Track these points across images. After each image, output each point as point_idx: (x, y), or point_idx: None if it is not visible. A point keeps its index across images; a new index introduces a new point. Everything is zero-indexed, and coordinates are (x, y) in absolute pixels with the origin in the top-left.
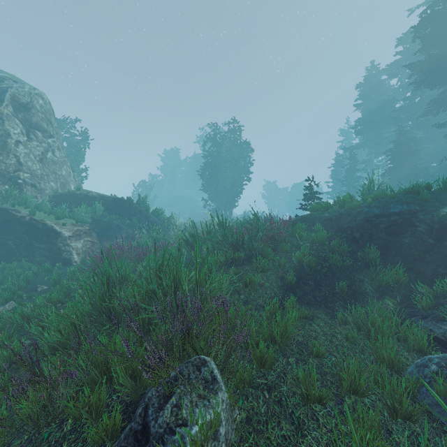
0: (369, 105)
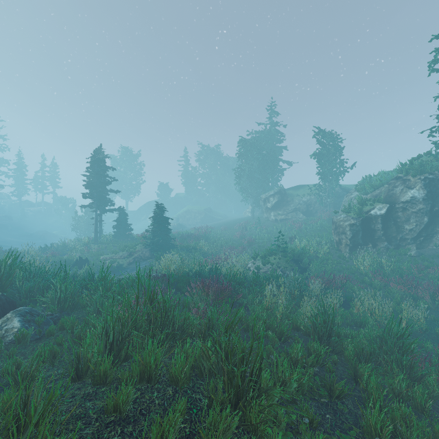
0: None
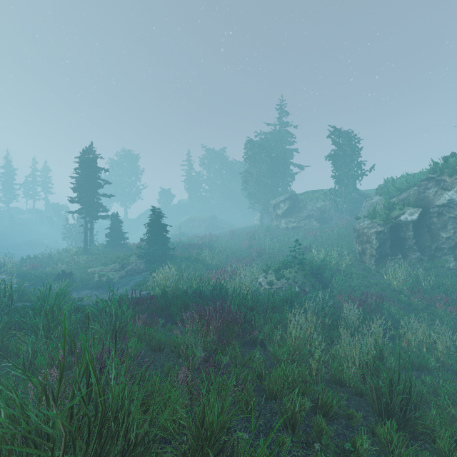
0: None
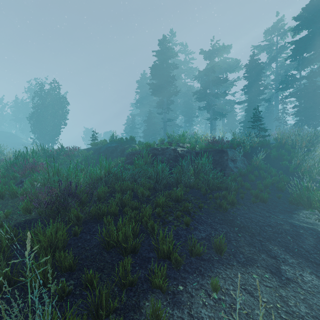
0: (143, 94)
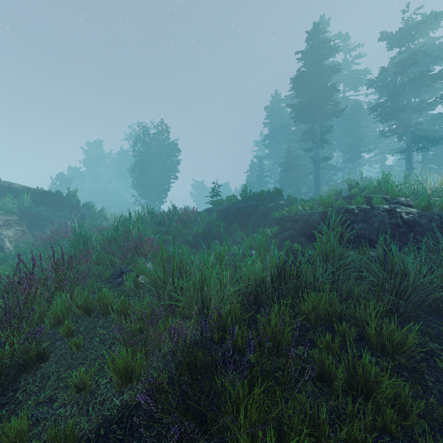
0: (274, 125)
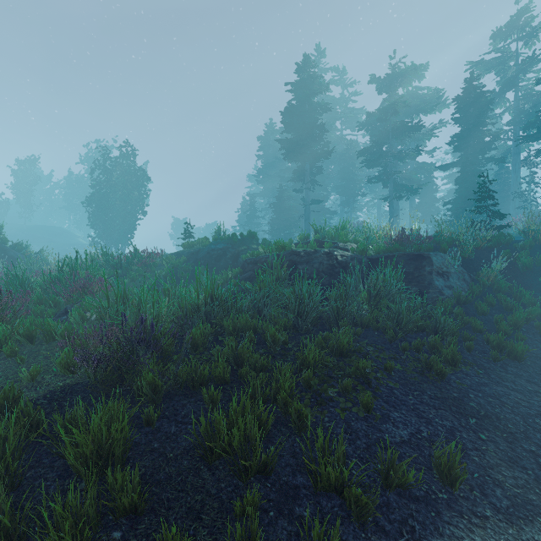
0: (268, 159)
